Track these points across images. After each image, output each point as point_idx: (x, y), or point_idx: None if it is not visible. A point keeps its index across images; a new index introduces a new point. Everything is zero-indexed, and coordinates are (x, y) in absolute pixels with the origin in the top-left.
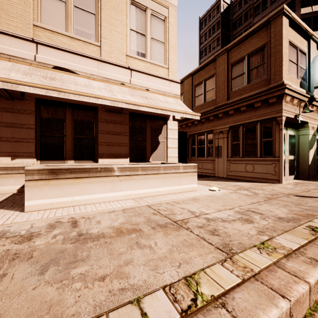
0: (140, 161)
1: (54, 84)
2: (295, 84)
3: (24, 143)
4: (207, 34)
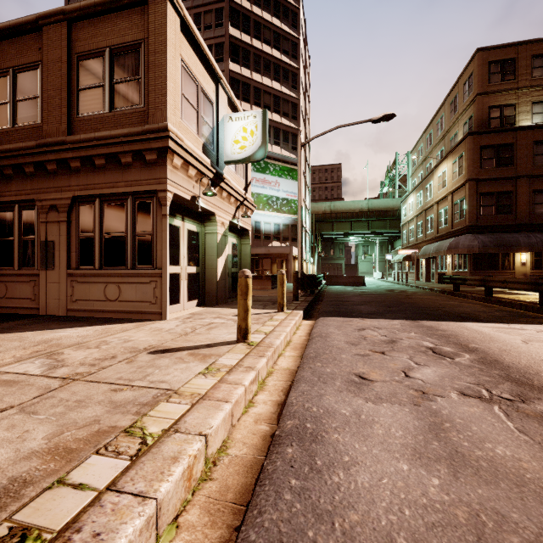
0: None
1: None
2: (194, 144)
3: None
4: None
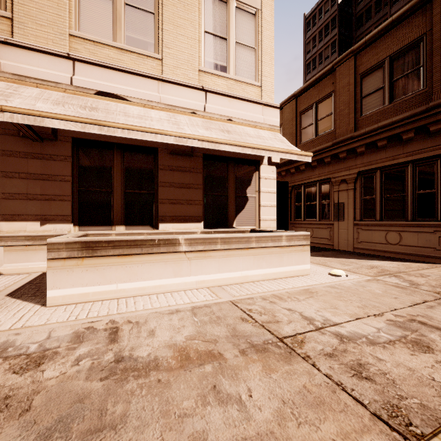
0: (220, 226)
1: (95, 115)
2: None
3: (57, 202)
4: (316, 37)
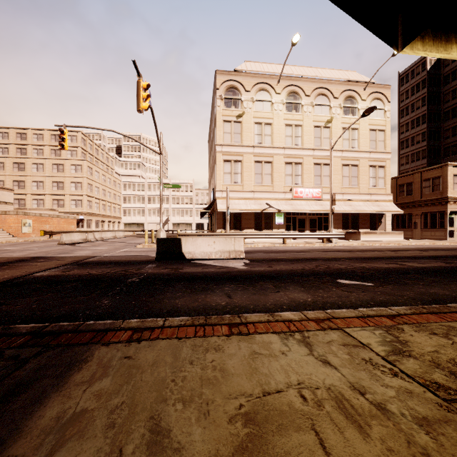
0: (373, 230)
1: (353, 208)
2: None
3: (339, 225)
4: (409, 91)
